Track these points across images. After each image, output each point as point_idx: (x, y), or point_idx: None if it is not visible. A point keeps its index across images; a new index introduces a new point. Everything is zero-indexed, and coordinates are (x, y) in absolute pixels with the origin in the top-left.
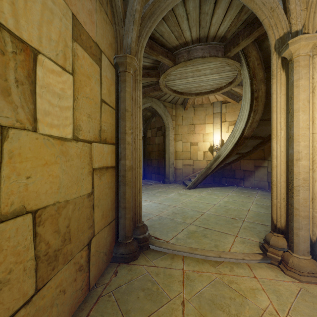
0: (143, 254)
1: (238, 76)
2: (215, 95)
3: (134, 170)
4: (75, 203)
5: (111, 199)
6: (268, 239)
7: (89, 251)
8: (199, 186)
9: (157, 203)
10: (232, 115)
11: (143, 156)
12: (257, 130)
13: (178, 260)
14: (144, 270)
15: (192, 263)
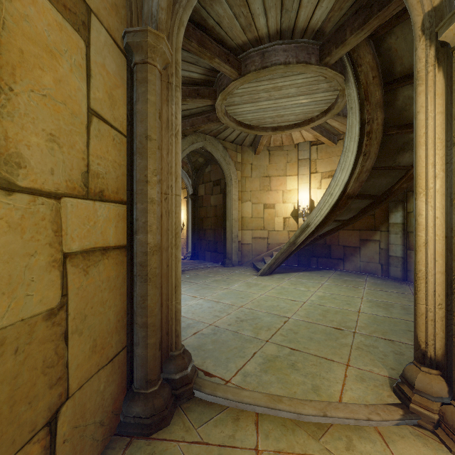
0: (181, 411)
1: (340, 99)
2: (302, 131)
3: (166, 251)
4: (1, 340)
5: (116, 310)
6: (411, 379)
7: (54, 436)
8: (278, 270)
9: (212, 302)
10: (326, 163)
11: (193, 224)
12: (367, 185)
13: (247, 424)
14: (180, 453)
15: (275, 430)
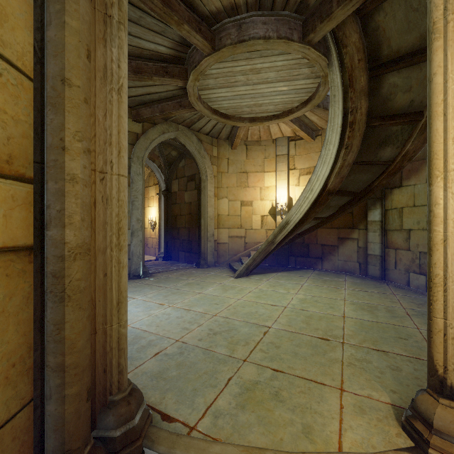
0: None
1: (322, 88)
2: (280, 125)
3: (103, 254)
4: None
5: (6, 350)
6: (427, 414)
7: None
8: (256, 271)
9: (182, 310)
10: (305, 159)
11: (165, 222)
12: (348, 181)
13: None
14: None
15: None
